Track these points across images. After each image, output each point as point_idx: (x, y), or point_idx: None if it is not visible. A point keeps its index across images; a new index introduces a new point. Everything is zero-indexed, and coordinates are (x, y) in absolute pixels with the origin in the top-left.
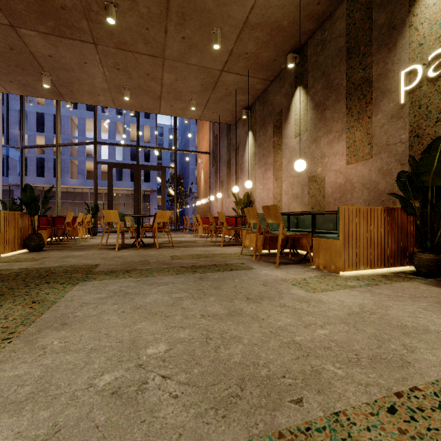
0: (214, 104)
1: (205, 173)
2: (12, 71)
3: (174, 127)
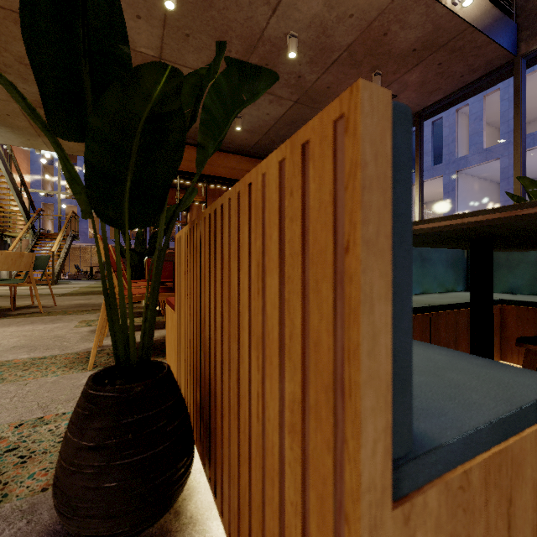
0: None
1: None
2: None
3: None
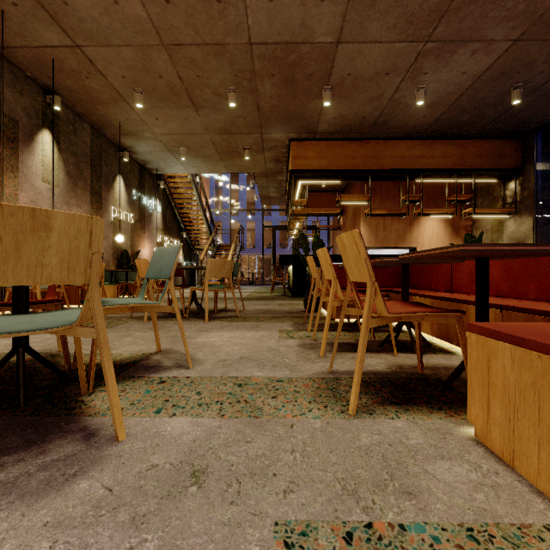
0: None
1: None
2: None
3: None
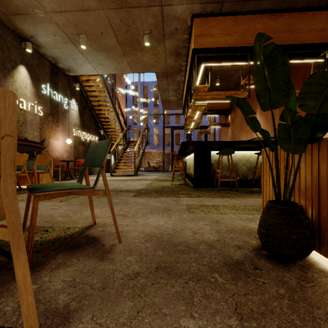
0: None
1: None
2: None
3: None
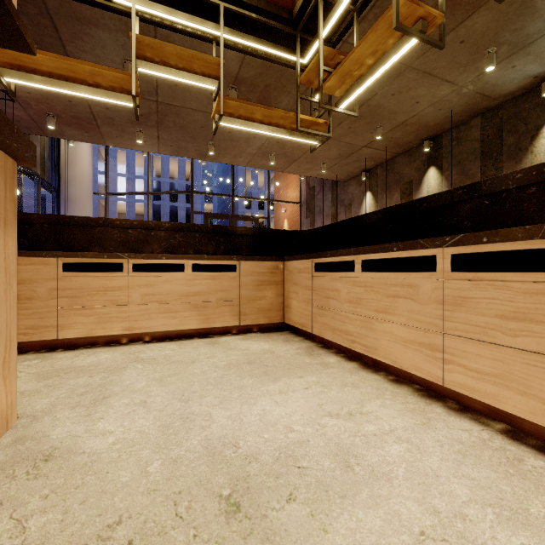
0: (339, 167)
1: (292, 223)
2: (182, 139)
3: (267, 177)
